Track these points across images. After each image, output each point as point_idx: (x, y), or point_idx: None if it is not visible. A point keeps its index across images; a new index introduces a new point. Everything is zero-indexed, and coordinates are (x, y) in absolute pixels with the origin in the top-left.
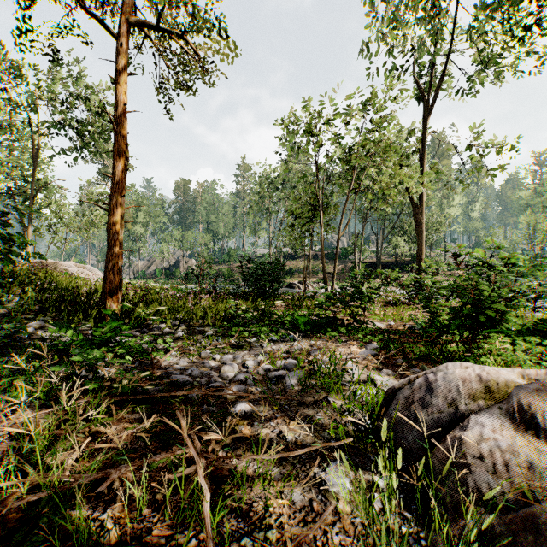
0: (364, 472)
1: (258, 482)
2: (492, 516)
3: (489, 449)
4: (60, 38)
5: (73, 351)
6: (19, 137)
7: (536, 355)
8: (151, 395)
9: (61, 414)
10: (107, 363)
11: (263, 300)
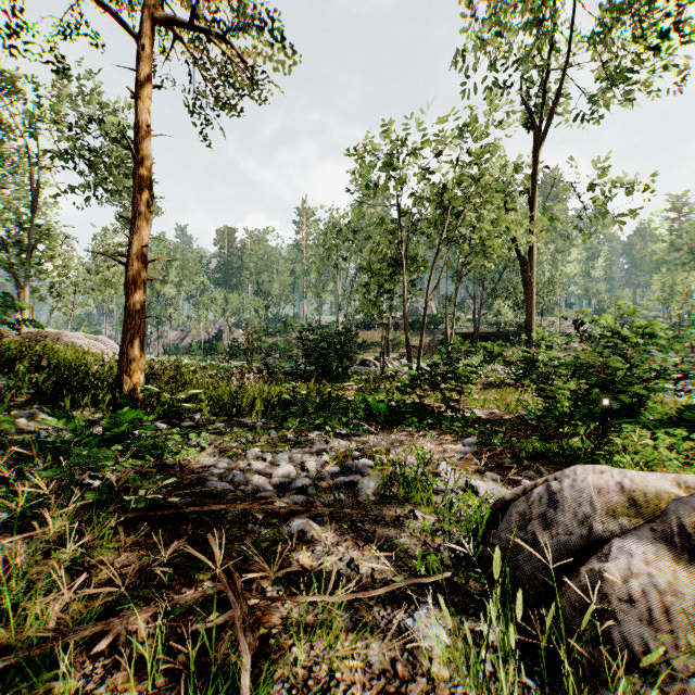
0: (466, 617)
1: (320, 634)
2: (655, 692)
3: (640, 588)
4: (63, 39)
5: (72, 451)
6: (13, 170)
7: (683, 452)
8: (177, 510)
9: (51, 539)
10: (119, 467)
11: (329, 381)
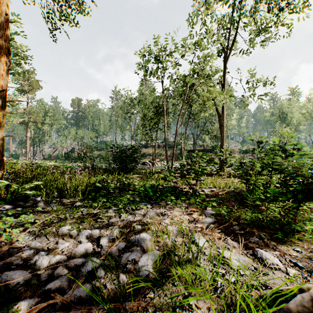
0: None
1: None
2: None
3: None
4: None
5: None
6: None
7: None
8: None
9: None
10: None
11: (126, 173)
